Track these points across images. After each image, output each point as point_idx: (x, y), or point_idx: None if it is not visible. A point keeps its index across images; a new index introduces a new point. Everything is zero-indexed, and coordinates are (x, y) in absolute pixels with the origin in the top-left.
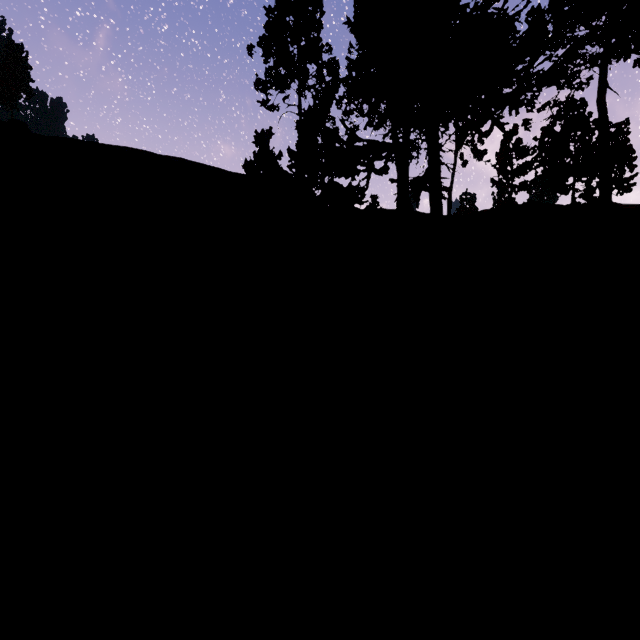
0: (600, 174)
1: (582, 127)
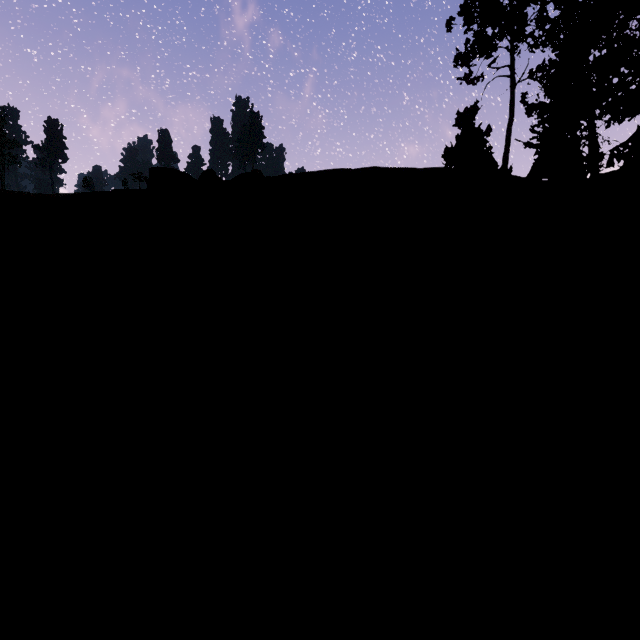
0: None
1: None
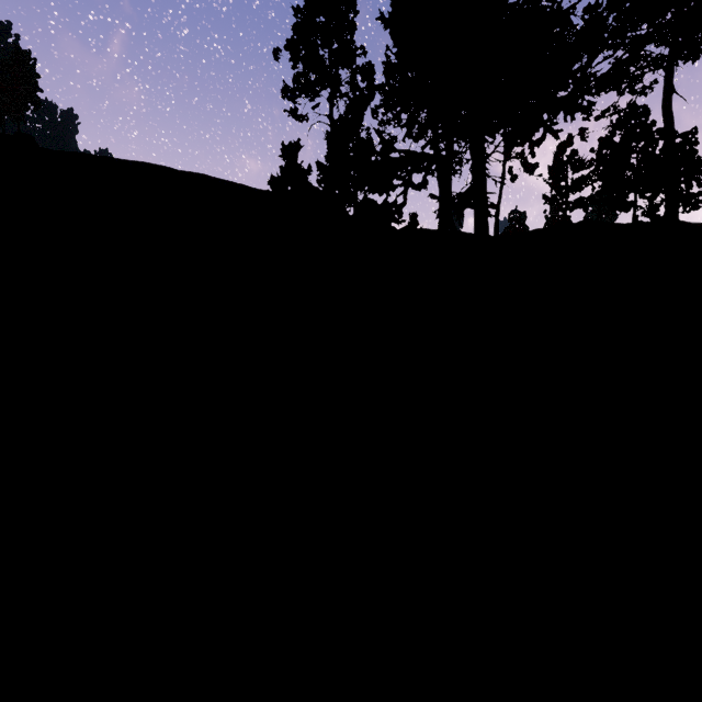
0: (665, 189)
1: (644, 137)
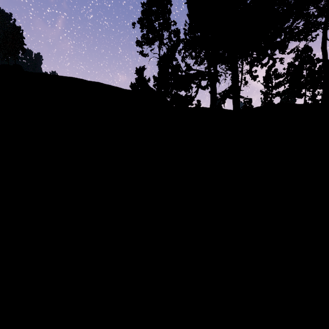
0: (323, 87)
1: (310, 62)
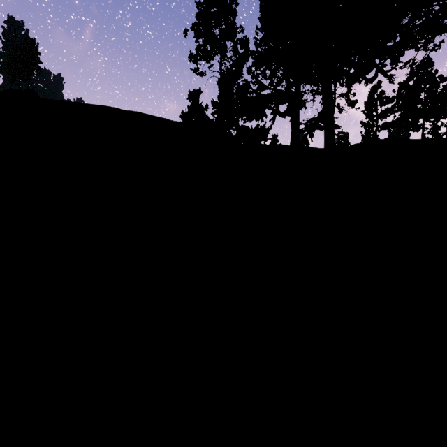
0: None
1: (430, 81)
